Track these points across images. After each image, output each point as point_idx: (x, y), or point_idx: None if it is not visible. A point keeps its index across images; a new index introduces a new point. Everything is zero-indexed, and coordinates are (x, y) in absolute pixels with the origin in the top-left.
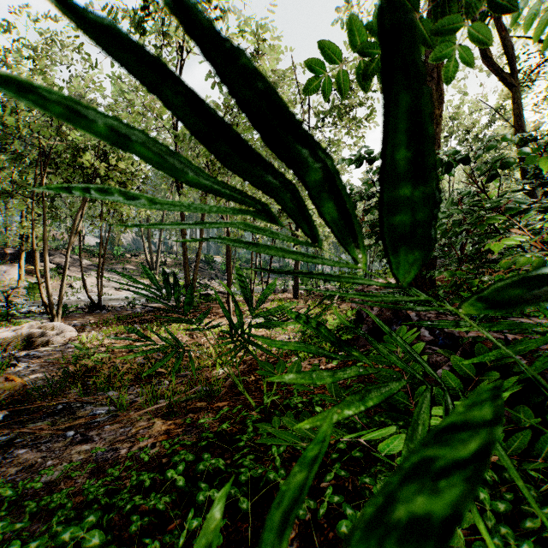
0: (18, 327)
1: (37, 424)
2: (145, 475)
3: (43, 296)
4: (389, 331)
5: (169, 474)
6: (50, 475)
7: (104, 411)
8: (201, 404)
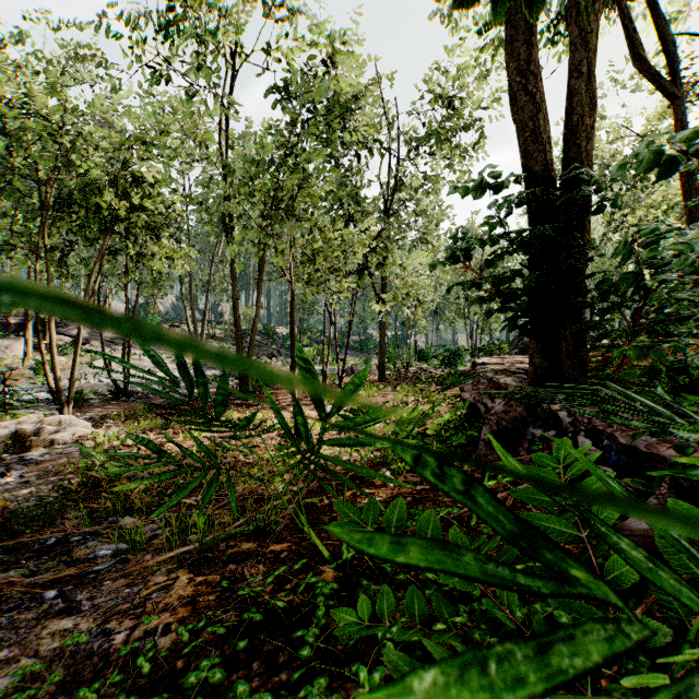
0: (13, 422)
1: (9, 573)
2: None
3: (49, 380)
4: (625, 495)
5: None
6: None
7: (109, 552)
8: (249, 546)
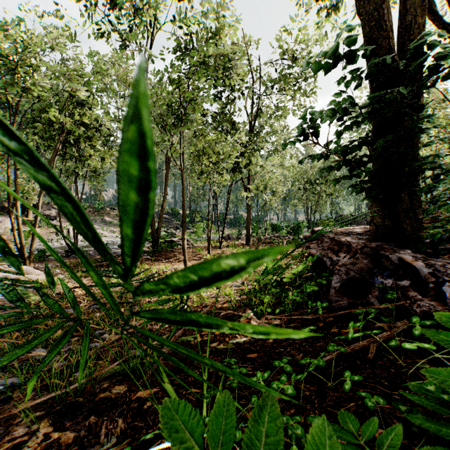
0: None
1: None
2: None
3: (17, 242)
4: None
5: None
6: None
7: (2, 387)
8: (119, 390)
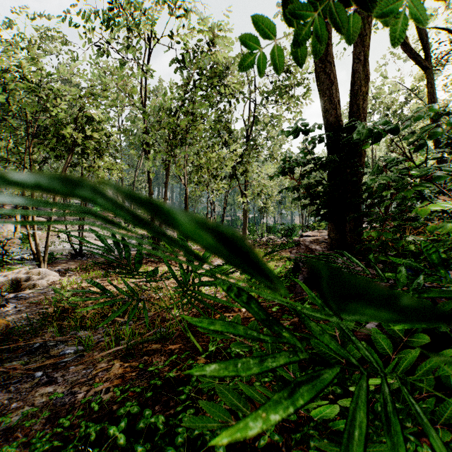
0: (9, 273)
1: (12, 363)
2: (92, 427)
3: (32, 246)
4: (321, 305)
5: (112, 431)
6: (4, 425)
7: (72, 351)
8: (156, 346)
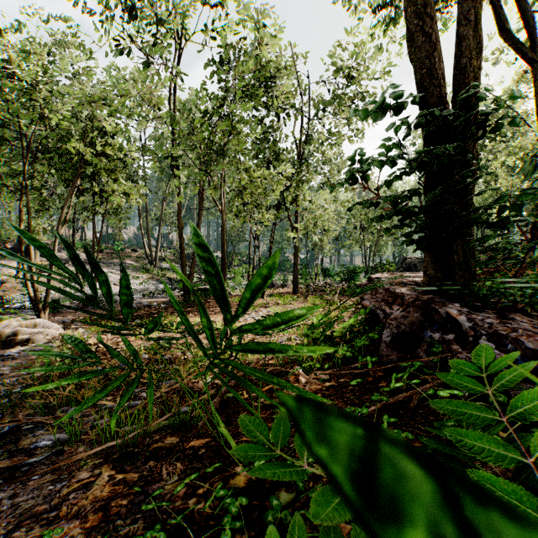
0: None
1: None
2: None
3: (30, 291)
4: None
5: None
6: None
7: (49, 442)
8: (172, 441)
